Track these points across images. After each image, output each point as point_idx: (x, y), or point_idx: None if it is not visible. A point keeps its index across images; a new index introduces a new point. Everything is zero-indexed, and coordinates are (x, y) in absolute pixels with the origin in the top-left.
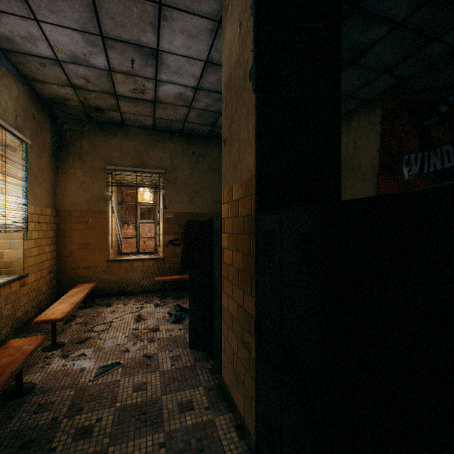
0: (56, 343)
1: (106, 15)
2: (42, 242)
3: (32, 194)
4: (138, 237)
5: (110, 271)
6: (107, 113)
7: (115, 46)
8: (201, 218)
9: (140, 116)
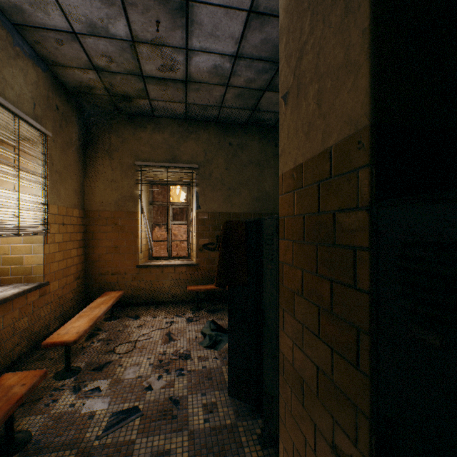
0: (70, 369)
1: None
2: (67, 245)
3: (55, 193)
4: (170, 241)
5: (139, 277)
6: (135, 102)
7: (135, 1)
8: (239, 218)
9: (171, 103)
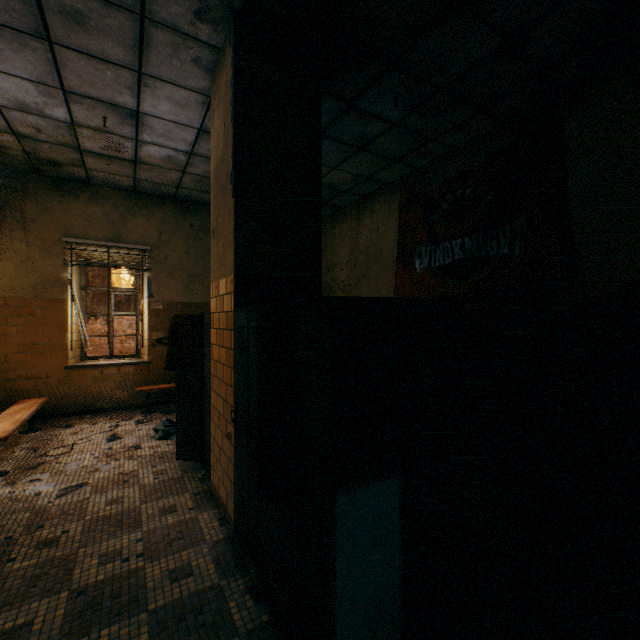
0: None
1: (71, 73)
2: None
3: None
4: (112, 335)
5: (69, 381)
6: (66, 168)
7: (81, 101)
8: (202, 309)
9: (115, 175)
